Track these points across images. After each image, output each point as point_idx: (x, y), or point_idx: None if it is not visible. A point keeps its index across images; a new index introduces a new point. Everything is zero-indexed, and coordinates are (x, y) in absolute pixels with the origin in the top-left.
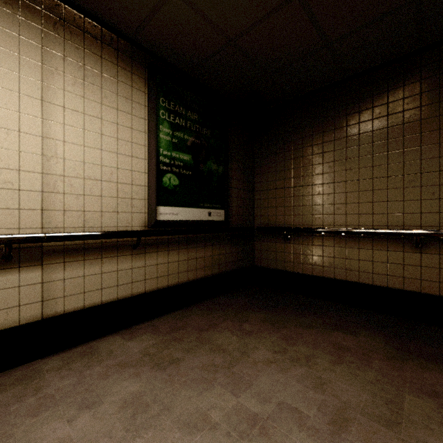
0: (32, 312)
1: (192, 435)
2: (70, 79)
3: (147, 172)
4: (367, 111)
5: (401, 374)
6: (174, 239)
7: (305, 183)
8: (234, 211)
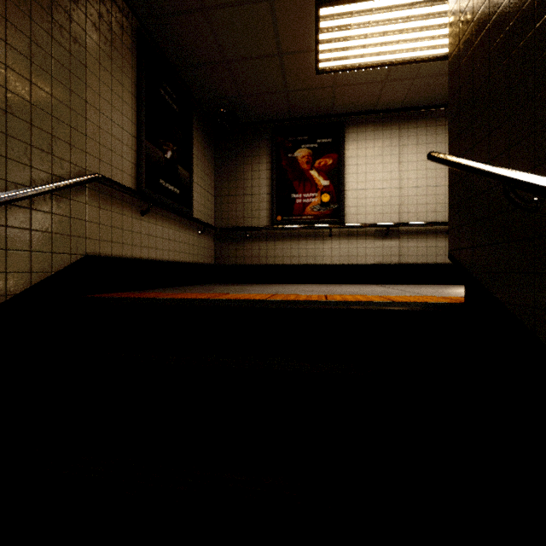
0: (395, 260)
1: None
2: (410, 147)
3: None
4: None
5: None
6: None
7: None
8: None
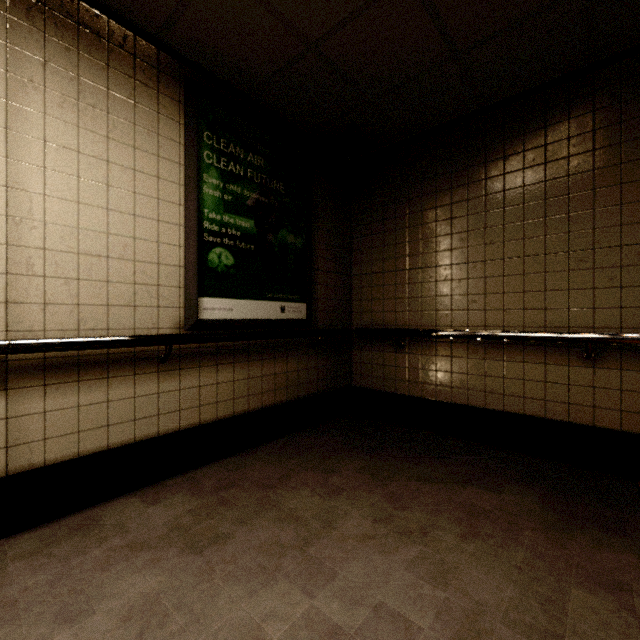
0: None
1: None
2: (56, 97)
3: (182, 244)
4: (516, 156)
5: (565, 553)
6: (227, 347)
7: (426, 264)
8: (321, 305)
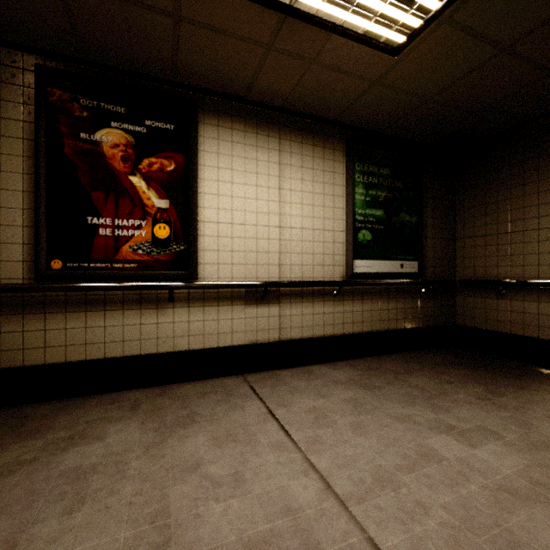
0: (274, 335)
1: (401, 423)
2: (294, 168)
3: (344, 230)
4: None
5: None
6: (367, 289)
7: (528, 227)
8: (429, 262)
